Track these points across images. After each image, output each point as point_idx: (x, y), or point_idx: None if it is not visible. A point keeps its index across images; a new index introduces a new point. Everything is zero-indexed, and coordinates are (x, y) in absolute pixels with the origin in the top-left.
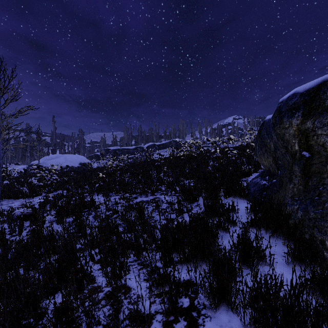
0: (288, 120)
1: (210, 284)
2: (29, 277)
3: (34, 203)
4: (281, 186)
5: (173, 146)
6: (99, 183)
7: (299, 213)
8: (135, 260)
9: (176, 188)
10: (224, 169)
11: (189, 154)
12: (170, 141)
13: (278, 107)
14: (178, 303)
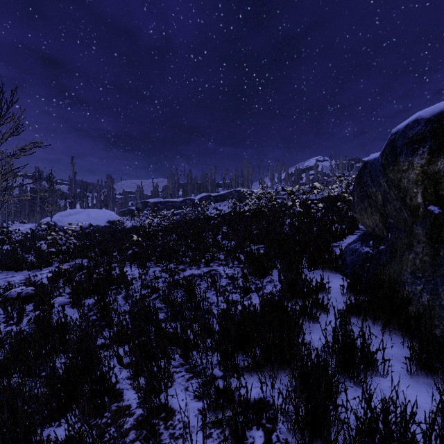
0: (407, 159)
1: (296, 410)
2: (22, 394)
3: (37, 279)
4: (394, 255)
5: (235, 198)
6: (132, 249)
7: (424, 297)
8: (182, 363)
9: (239, 257)
10: (306, 230)
11: (257, 208)
12: (231, 191)
13: (391, 141)
14: (246, 438)
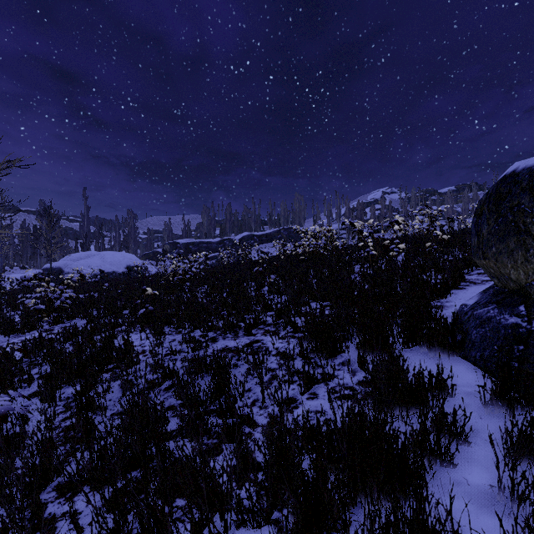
0: None
1: None
2: None
3: None
4: None
5: (284, 237)
6: (145, 308)
7: None
8: None
9: (295, 322)
10: (389, 282)
11: (314, 250)
12: (279, 230)
13: None
14: None
